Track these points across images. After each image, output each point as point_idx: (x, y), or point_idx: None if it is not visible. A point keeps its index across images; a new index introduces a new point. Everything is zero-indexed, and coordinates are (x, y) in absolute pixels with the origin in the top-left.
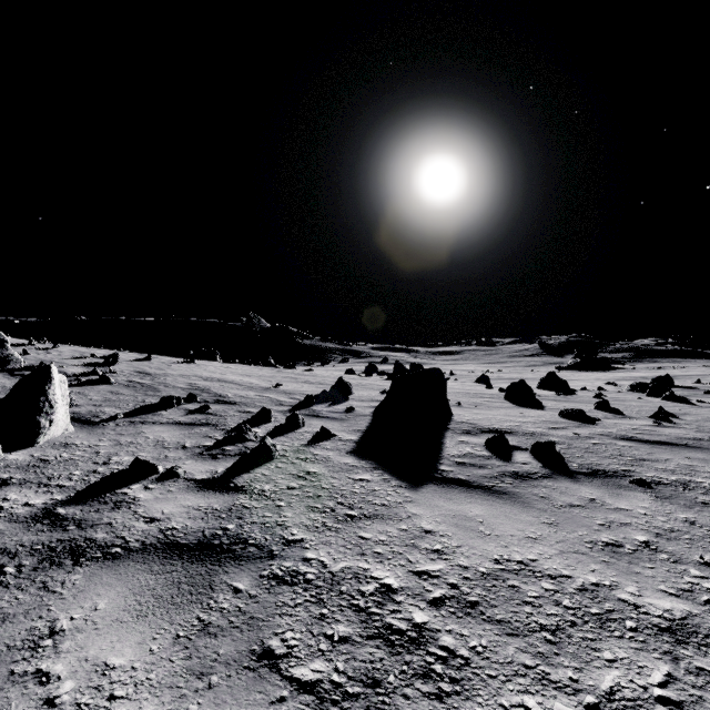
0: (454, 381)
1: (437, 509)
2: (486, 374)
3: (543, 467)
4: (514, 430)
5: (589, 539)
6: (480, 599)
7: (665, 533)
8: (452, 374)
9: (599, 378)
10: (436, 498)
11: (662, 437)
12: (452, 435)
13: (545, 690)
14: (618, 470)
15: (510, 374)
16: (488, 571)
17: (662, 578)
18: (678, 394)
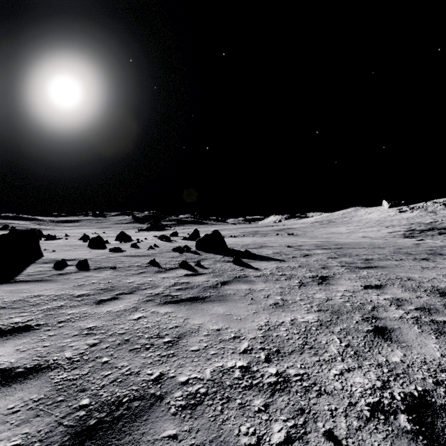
0: (64, 239)
1: (3, 290)
2: (93, 235)
3: (77, 270)
4: (76, 259)
5: (74, 285)
6: (8, 306)
7: (104, 279)
8: (67, 235)
9: (154, 234)
10: (5, 287)
11: (142, 254)
12: (35, 265)
13: (20, 314)
14: (110, 266)
15: (109, 234)
16: (18, 300)
17: (89, 288)
18: (174, 239)
